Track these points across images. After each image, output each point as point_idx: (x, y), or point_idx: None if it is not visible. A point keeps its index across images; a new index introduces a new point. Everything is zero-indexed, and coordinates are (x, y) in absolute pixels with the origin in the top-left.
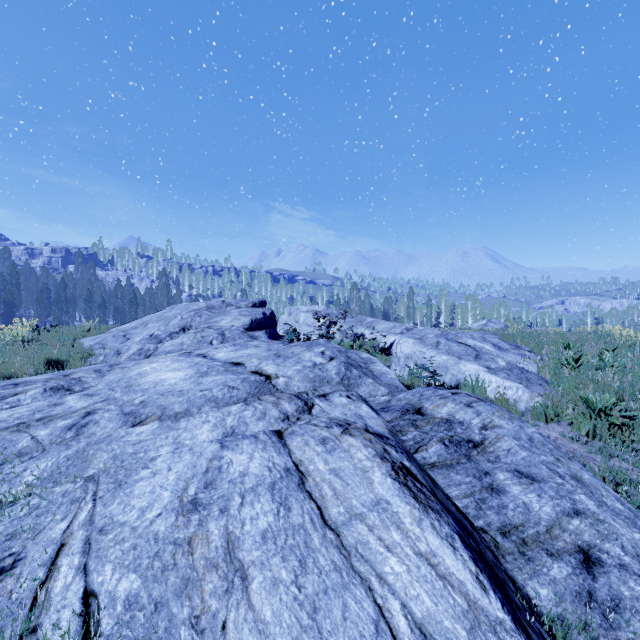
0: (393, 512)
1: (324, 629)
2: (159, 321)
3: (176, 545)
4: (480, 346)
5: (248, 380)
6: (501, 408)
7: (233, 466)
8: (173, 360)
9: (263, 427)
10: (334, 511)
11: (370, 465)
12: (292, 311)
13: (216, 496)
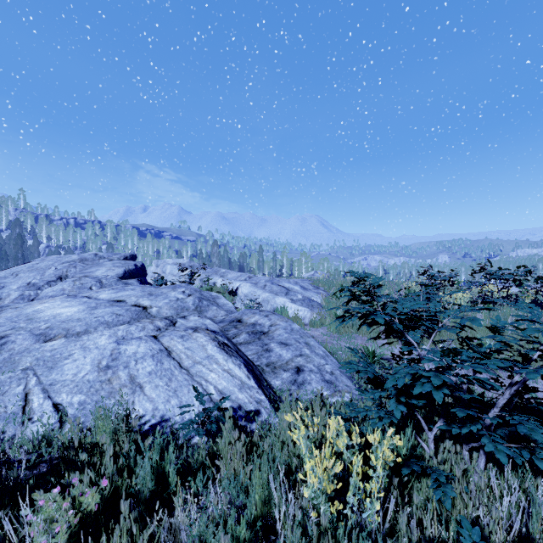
0: (215, 358)
1: (180, 395)
2: (32, 271)
3: (101, 382)
4: (292, 287)
5: (130, 310)
6: (284, 317)
7: (128, 351)
8: (62, 301)
9: (144, 335)
10: (186, 363)
11: (207, 343)
12: (159, 263)
13: (120, 362)
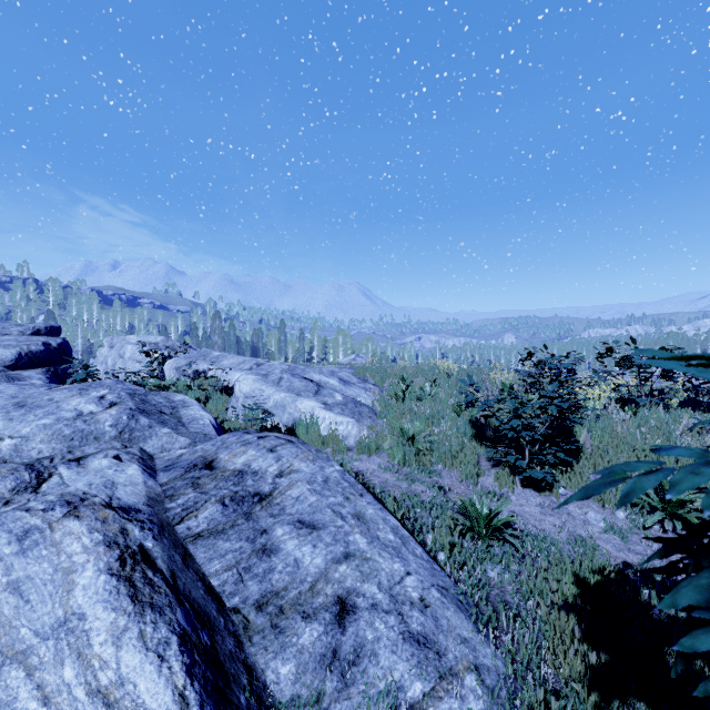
0: (83, 631)
1: None
2: None
3: None
4: (325, 381)
5: None
6: (310, 448)
7: None
8: None
9: None
10: None
11: (84, 560)
12: (115, 342)
13: None
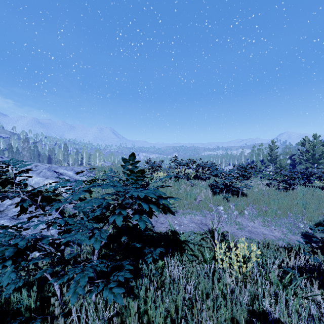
0: None
1: None
2: None
3: None
4: (66, 172)
5: None
6: None
7: None
8: None
9: None
10: None
11: None
12: None
13: None
